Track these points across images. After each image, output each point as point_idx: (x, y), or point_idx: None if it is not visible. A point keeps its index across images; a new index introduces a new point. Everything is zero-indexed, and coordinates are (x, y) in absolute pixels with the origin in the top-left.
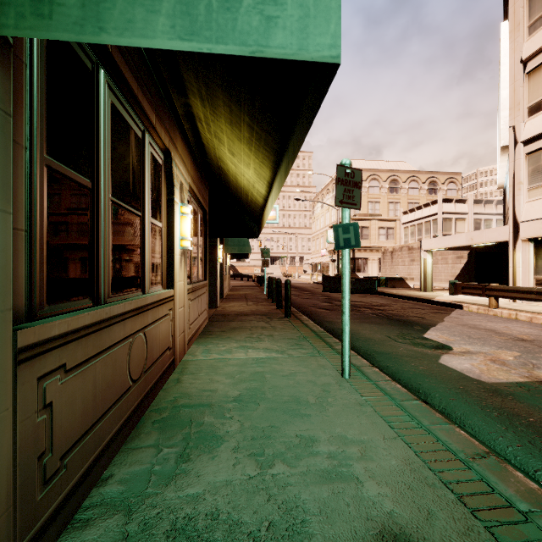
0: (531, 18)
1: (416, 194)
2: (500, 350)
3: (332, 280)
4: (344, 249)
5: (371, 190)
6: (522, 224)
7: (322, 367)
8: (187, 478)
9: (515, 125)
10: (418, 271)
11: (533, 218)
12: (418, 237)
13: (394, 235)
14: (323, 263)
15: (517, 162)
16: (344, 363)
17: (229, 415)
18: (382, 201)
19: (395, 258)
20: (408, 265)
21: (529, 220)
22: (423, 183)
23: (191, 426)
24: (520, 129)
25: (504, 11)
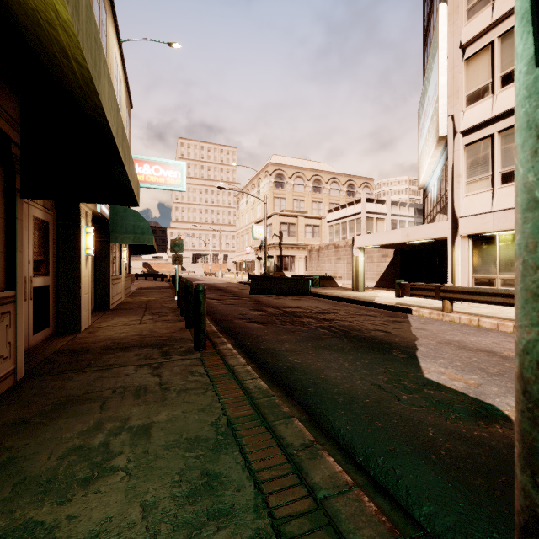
0: (470, 1)
1: (337, 195)
2: None
3: (261, 280)
4: None
5: (296, 187)
6: (462, 220)
7: None
8: None
9: (454, 114)
10: (344, 269)
11: (473, 213)
12: (343, 236)
13: (319, 233)
14: (249, 261)
15: (457, 153)
16: None
17: None
18: (306, 200)
19: (322, 256)
20: (334, 263)
21: (469, 215)
22: (343, 185)
23: None
24: (459, 119)
25: (423, 17)
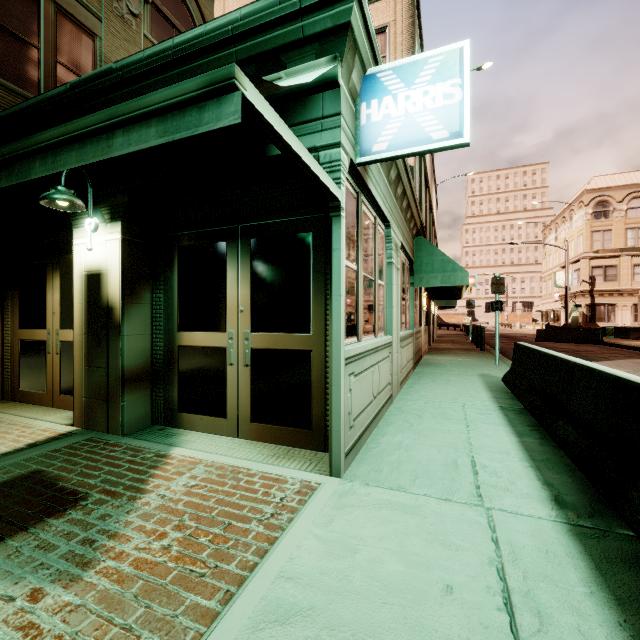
0: None
1: None
2: (622, 369)
3: (546, 330)
4: (495, 311)
5: (631, 212)
6: None
7: (488, 362)
8: (437, 368)
9: None
10: None
11: None
12: None
13: None
14: (557, 310)
15: None
16: (495, 358)
17: (446, 365)
18: None
19: None
20: None
21: None
22: None
23: (435, 365)
24: None
25: None
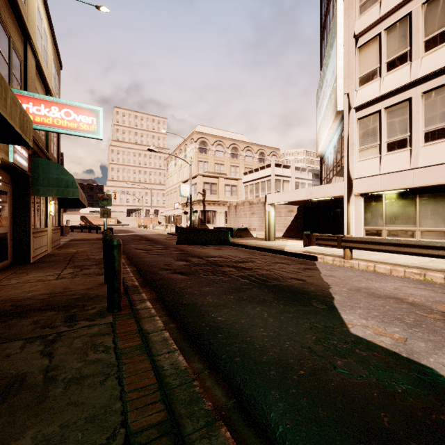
0: None
1: (250, 161)
2: None
3: (186, 232)
4: None
5: (217, 153)
6: (356, 181)
7: None
8: None
9: (349, 93)
10: (258, 222)
11: (364, 176)
12: (256, 194)
13: (237, 191)
14: (177, 216)
15: (351, 125)
16: None
17: None
18: (226, 164)
19: (239, 211)
20: (249, 217)
21: (362, 177)
22: (256, 153)
23: None
24: (353, 97)
25: (321, 16)
